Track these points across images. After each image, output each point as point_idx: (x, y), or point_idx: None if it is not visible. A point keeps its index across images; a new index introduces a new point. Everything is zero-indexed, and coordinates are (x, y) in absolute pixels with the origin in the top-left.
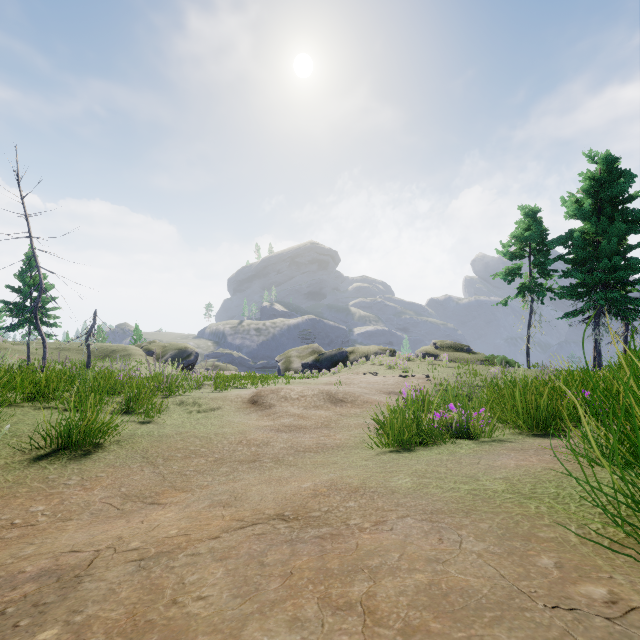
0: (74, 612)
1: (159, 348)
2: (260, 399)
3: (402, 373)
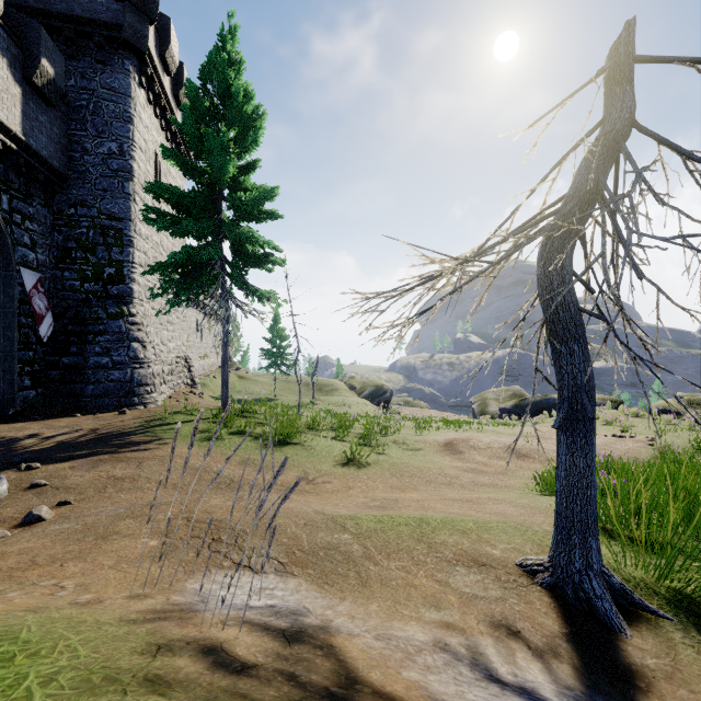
0: (403, 504)
1: (359, 384)
2: (453, 446)
3: (620, 432)
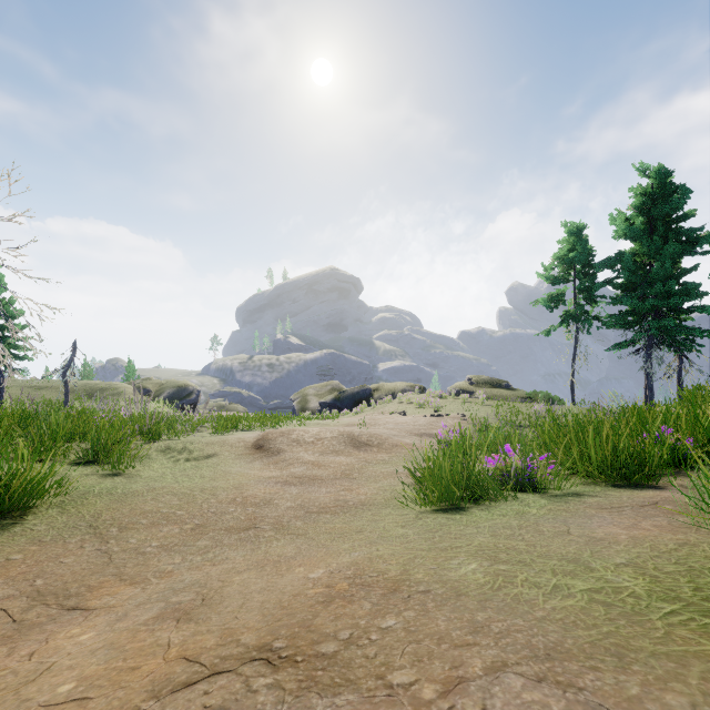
0: None
1: (155, 386)
2: (267, 443)
3: (434, 412)
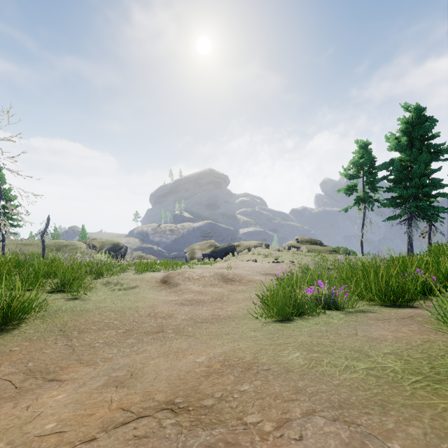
0: None
1: (99, 243)
2: (169, 279)
3: (274, 260)
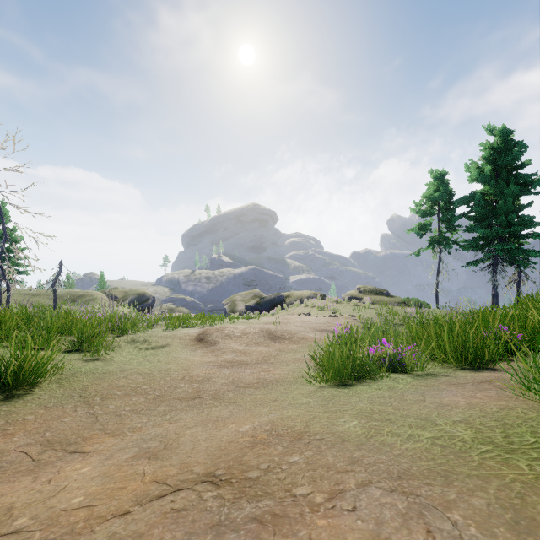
0: None
1: (121, 293)
2: (206, 337)
3: (331, 314)
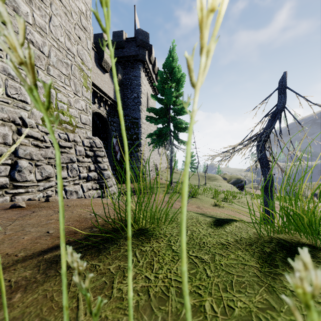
0: None
1: (228, 177)
2: None
3: None
